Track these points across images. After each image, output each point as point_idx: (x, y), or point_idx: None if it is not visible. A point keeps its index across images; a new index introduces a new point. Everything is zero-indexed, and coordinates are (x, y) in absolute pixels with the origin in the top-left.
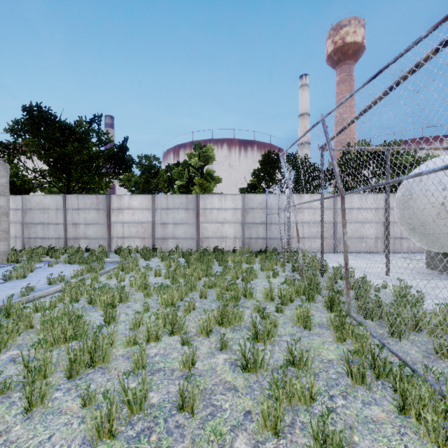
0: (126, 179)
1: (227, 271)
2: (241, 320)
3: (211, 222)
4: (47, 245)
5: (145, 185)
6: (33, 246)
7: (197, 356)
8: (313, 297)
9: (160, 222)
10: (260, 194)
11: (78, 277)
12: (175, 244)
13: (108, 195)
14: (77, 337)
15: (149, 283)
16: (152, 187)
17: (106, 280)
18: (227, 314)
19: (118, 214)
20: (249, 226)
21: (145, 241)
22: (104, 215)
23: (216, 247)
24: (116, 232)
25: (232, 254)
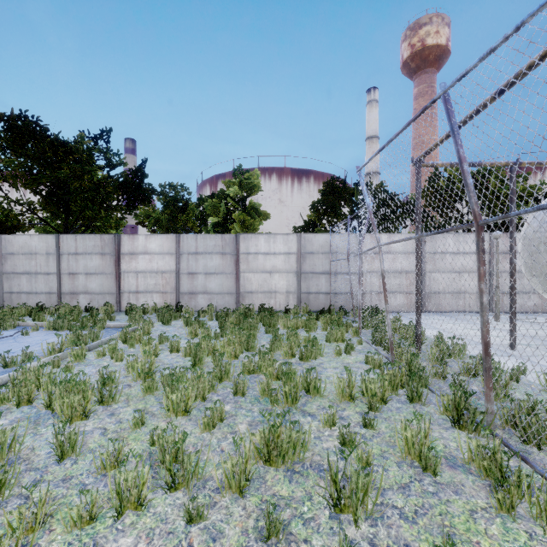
0: (144, 215)
1: (277, 344)
2: (305, 451)
3: (255, 272)
4: (35, 302)
5: (170, 223)
6: (15, 303)
7: None
8: (421, 396)
9: (187, 272)
10: (322, 233)
11: (40, 359)
12: (207, 301)
13: (117, 235)
14: None
15: (156, 367)
16: (180, 225)
17: (96, 358)
18: (278, 442)
19: (130, 260)
20: (307, 277)
21: (166, 297)
22: (111, 261)
23: (262, 305)
24: (128, 285)
25: (285, 316)
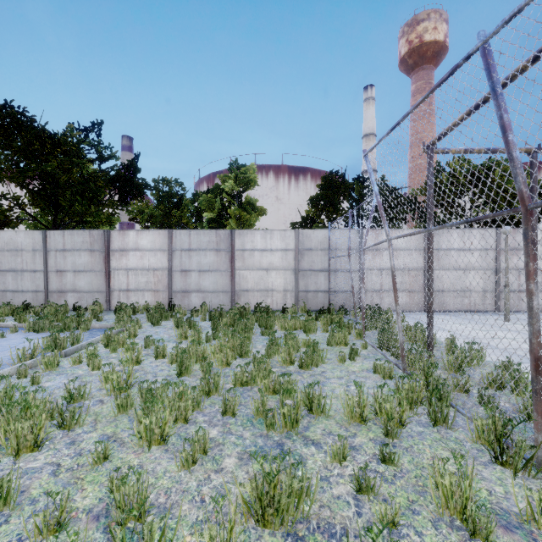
0: (137, 210)
1: (274, 349)
2: (311, 506)
3: (251, 269)
4: (21, 301)
5: (164, 220)
6: (0, 302)
7: None
8: (446, 417)
9: (180, 269)
10: (321, 229)
11: None
12: (201, 300)
13: (107, 231)
14: None
15: (135, 378)
16: (174, 221)
17: (72, 366)
18: (275, 496)
19: (121, 257)
20: (305, 274)
21: (158, 296)
22: (101, 258)
23: (259, 304)
24: (118, 283)
25: (282, 316)
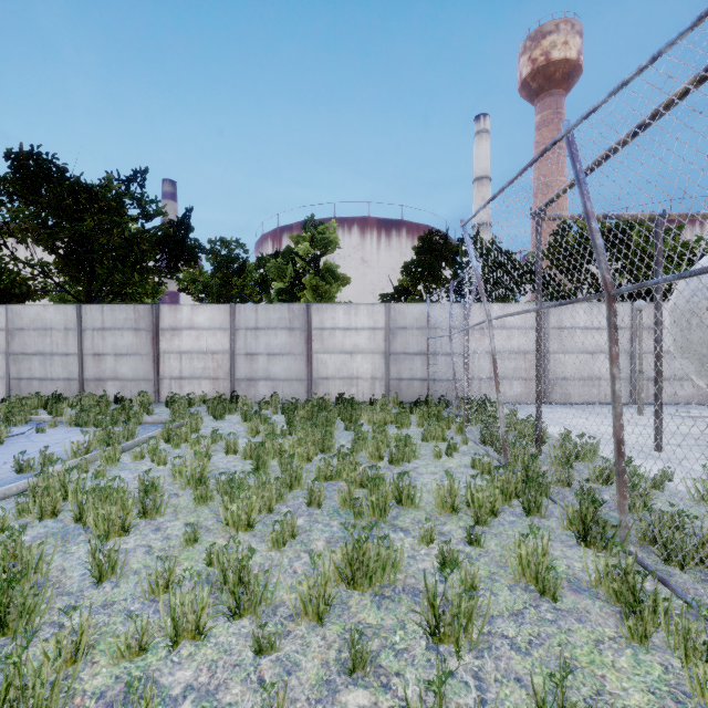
0: (189, 279)
1: (360, 444)
2: (397, 572)
3: (331, 352)
4: (50, 391)
5: (222, 290)
6: (25, 392)
7: (291, 697)
8: (540, 507)
9: (245, 352)
10: (417, 303)
11: (65, 462)
12: (270, 390)
13: (155, 305)
14: (7, 627)
15: (209, 472)
16: (234, 292)
17: (133, 461)
18: (364, 561)
19: (172, 338)
20: (398, 358)
21: (218, 385)
22: (148, 339)
23: (341, 395)
24: (169, 369)
25: (370, 409)
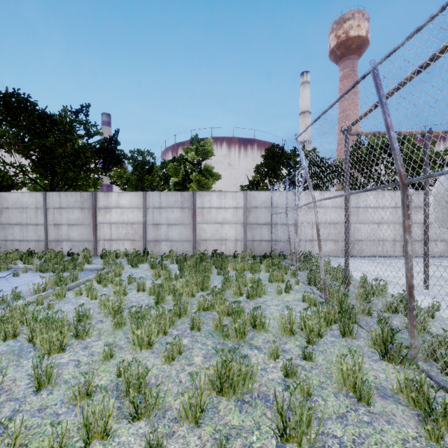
0: (117, 176)
1: (227, 284)
2: (253, 383)
3: (209, 223)
4: (26, 248)
5: (138, 183)
6: (10, 249)
7: None
8: (351, 331)
9: (152, 223)
10: (264, 191)
11: (25, 298)
12: (169, 247)
13: (94, 192)
14: None
15: (125, 305)
16: (146, 184)
17: (75, 297)
18: (230, 376)
19: (105, 214)
20: (252, 227)
21: (135, 244)
22: (89, 214)
23: (215, 251)
24: (103, 234)
25: (234, 260)
